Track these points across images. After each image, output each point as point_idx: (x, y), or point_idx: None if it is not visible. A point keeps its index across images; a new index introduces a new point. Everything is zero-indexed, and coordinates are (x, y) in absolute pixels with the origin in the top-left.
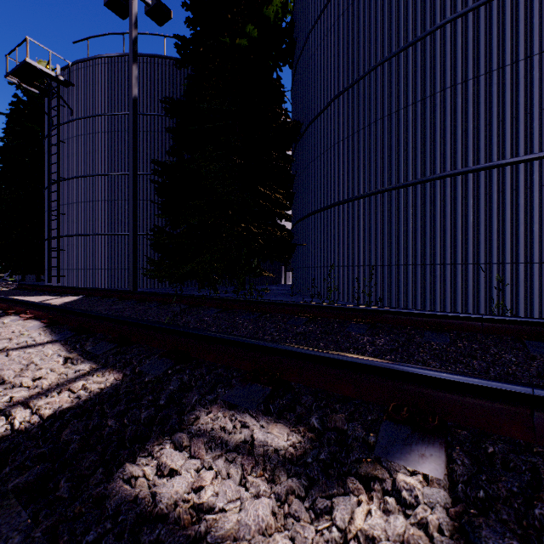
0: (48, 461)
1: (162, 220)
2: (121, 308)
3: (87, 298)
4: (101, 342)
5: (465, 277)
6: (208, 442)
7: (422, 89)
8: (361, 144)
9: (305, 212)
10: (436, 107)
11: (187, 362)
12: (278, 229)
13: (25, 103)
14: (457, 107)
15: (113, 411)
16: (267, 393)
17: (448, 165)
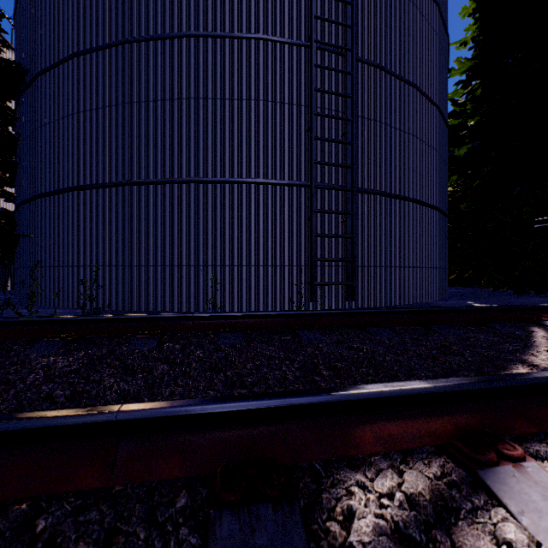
0: None
1: None
2: None
3: None
4: None
5: (206, 278)
6: None
7: (170, 89)
8: (108, 123)
9: (32, 193)
10: (183, 112)
11: None
12: None
13: None
14: (200, 120)
15: None
16: None
17: (193, 171)
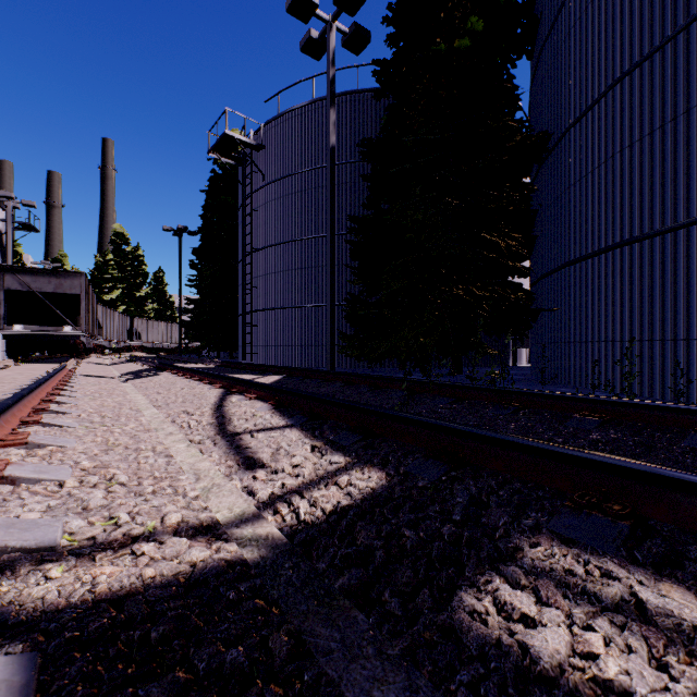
0: (362, 565)
1: (355, 287)
2: (331, 391)
3: (289, 378)
4: (340, 431)
5: None
6: (564, 588)
7: None
8: (669, 144)
9: (557, 263)
10: None
11: (462, 468)
12: (509, 289)
13: (221, 176)
14: None
15: (403, 519)
16: (624, 531)
17: None
